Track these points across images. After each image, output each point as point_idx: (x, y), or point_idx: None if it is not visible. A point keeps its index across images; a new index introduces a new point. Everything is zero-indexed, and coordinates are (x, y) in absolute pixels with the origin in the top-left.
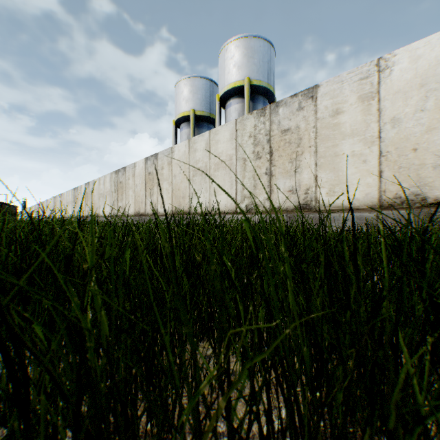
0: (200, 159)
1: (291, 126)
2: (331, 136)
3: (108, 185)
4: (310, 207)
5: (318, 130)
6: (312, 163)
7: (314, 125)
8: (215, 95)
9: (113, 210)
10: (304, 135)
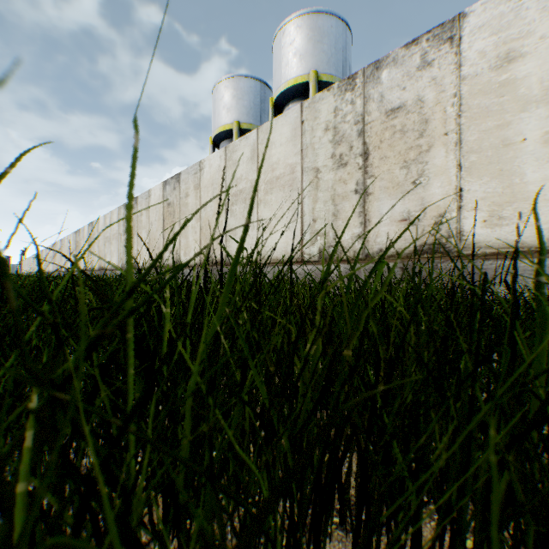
0: (242, 176)
1: (406, 100)
2: (493, 108)
3: (116, 225)
4: (446, 249)
5: (464, 101)
6: (450, 164)
7: (455, 92)
8: (268, 103)
9: (122, 259)
10: (432, 113)
